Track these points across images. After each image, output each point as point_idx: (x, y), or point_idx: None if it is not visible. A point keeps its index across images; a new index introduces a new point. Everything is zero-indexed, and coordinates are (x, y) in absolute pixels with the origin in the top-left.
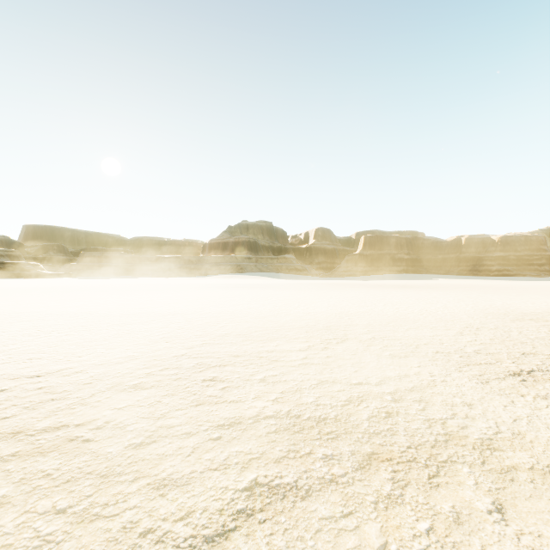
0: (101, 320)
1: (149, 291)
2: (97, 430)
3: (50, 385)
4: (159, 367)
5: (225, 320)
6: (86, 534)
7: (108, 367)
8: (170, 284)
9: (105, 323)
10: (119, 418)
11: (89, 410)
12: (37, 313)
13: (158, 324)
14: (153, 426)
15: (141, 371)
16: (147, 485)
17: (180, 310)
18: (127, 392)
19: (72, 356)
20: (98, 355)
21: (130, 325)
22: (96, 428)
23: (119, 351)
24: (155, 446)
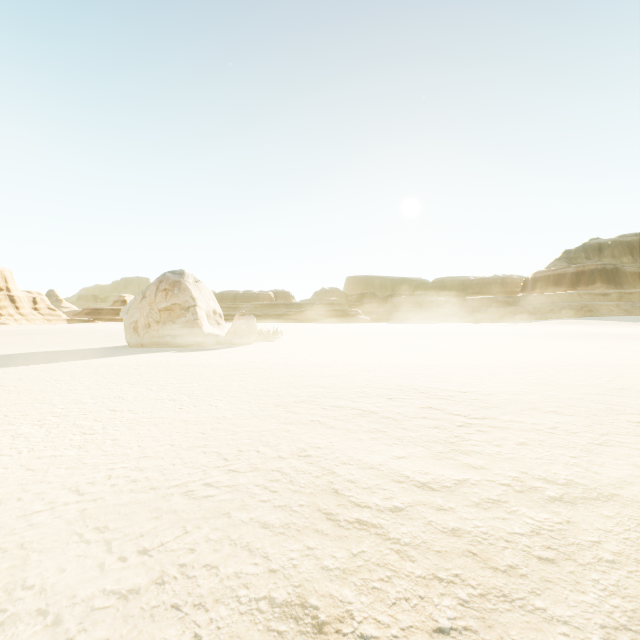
0: (459, 361)
1: (471, 338)
2: (551, 429)
3: (479, 398)
4: (563, 403)
5: (608, 375)
6: (602, 469)
7: (511, 395)
8: (486, 330)
9: (465, 364)
10: (562, 427)
11: (530, 418)
12: (399, 351)
13: (520, 370)
14: (600, 438)
15: (547, 403)
16: (629, 464)
17: (532, 359)
18: (550, 414)
19: (470, 384)
20: (491, 386)
21: (491, 367)
22: (549, 428)
23: (506, 386)
24: (615, 448)
